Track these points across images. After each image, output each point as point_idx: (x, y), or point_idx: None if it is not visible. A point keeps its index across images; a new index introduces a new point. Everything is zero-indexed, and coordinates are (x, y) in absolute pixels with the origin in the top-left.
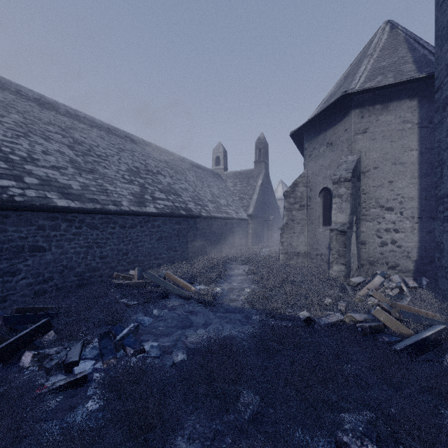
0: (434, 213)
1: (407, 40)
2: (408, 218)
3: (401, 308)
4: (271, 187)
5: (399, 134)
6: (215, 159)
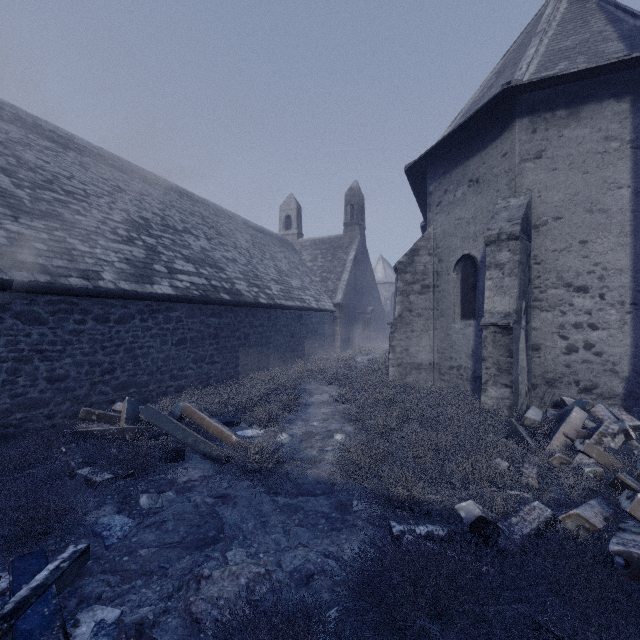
0: None
1: (604, 8)
2: (614, 305)
3: None
4: (369, 264)
5: (598, 160)
6: (285, 219)
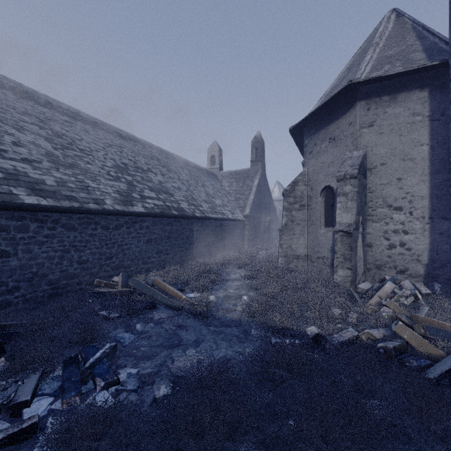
0: (446, 213)
1: (415, 28)
2: (418, 219)
3: (423, 321)
4: (268, 188)
5: (408, 128)
6: (211, 158)
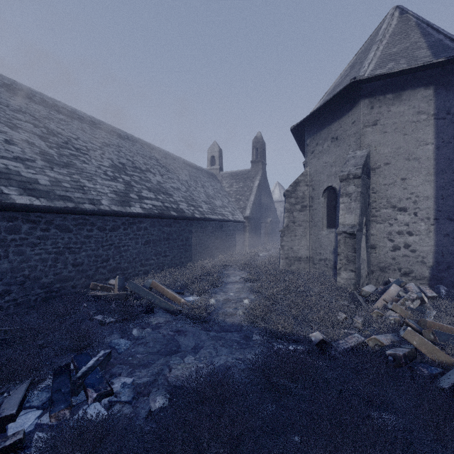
0: (452, 214)
1: (419, 25)
2: (423, 220)
3: (431, 326)
4: (269, 189)
5: (413, 127)
6: (211, 158)
